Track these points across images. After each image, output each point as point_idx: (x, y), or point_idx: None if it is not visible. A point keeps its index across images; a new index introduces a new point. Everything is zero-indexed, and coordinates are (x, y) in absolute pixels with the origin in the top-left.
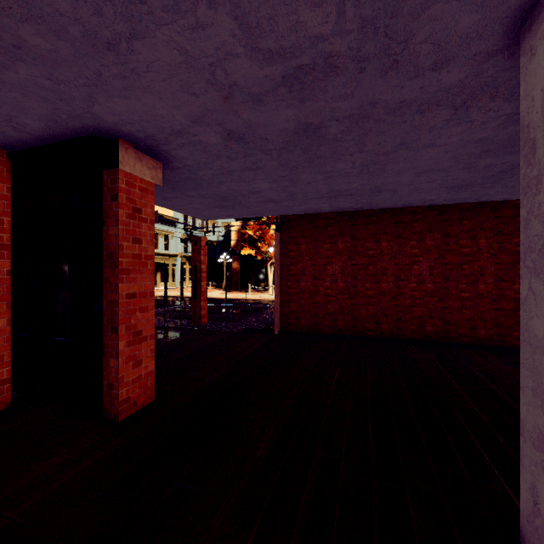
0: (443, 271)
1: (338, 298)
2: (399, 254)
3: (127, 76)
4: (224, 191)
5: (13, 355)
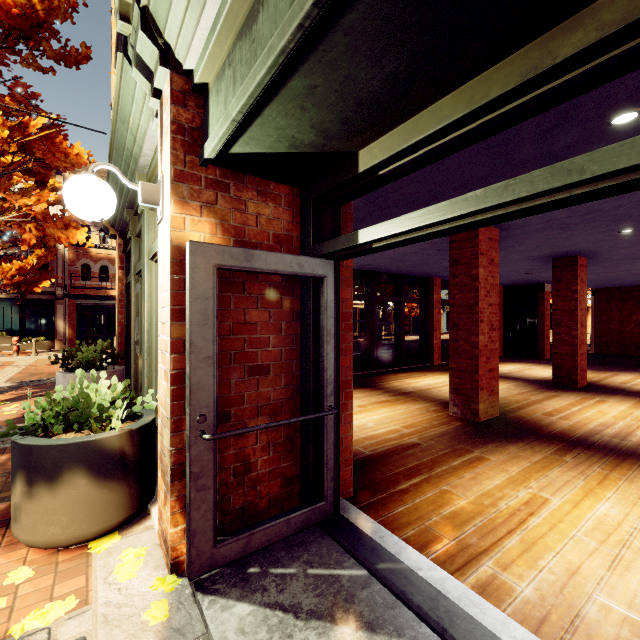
0: None
1: None
2: None
3: None
4: None
5: None
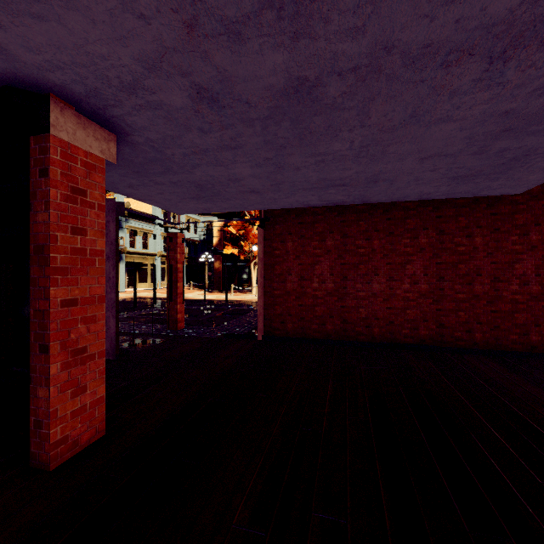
0: (437, 271)
1: (327, 300)
2: (392, 253)
3: None
4: (199, 178)
5: None
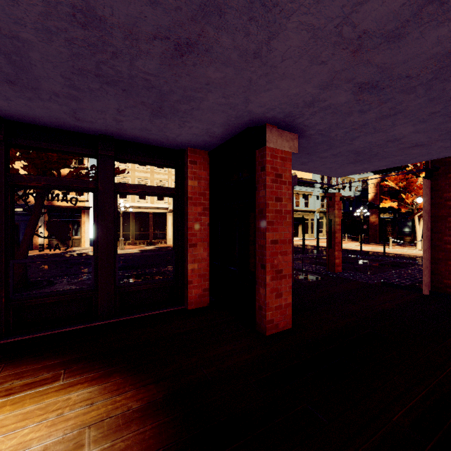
0: None
1: None
2: None
3: (268, 72)
4: (357, 146)
5: (211, 275)
